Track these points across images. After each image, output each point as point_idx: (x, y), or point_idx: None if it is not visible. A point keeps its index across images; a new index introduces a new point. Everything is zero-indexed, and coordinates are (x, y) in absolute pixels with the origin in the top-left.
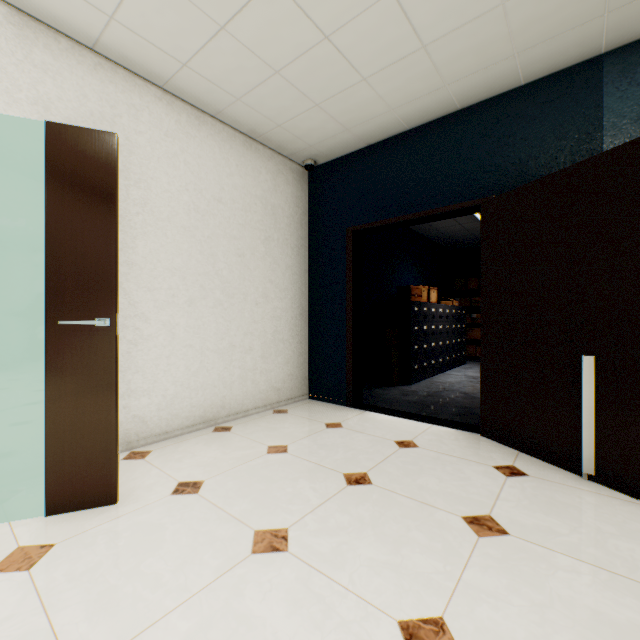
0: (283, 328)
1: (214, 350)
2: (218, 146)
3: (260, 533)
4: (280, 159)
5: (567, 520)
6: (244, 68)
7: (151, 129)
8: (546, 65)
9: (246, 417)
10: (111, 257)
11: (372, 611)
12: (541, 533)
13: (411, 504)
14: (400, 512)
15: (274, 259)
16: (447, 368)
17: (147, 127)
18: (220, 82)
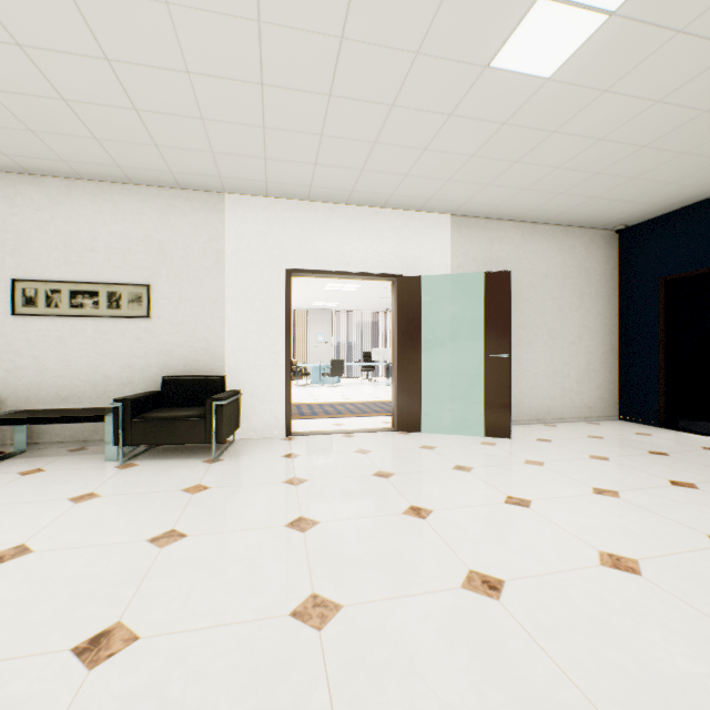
0: (594, 361)
1: (542, 374)
2: (545, 241)
3: (592, 455)
4: (591, 232)
5: None
6: (570, 202)
7: (508, 246)
8: None
9: (564, 423)
10: (509, 326)
11: (654, 476)
12: None
13: (696, 465)
14: (686, 465)
15: (586, 309)
16: None
17: (506, 246)
18: (552, 210)
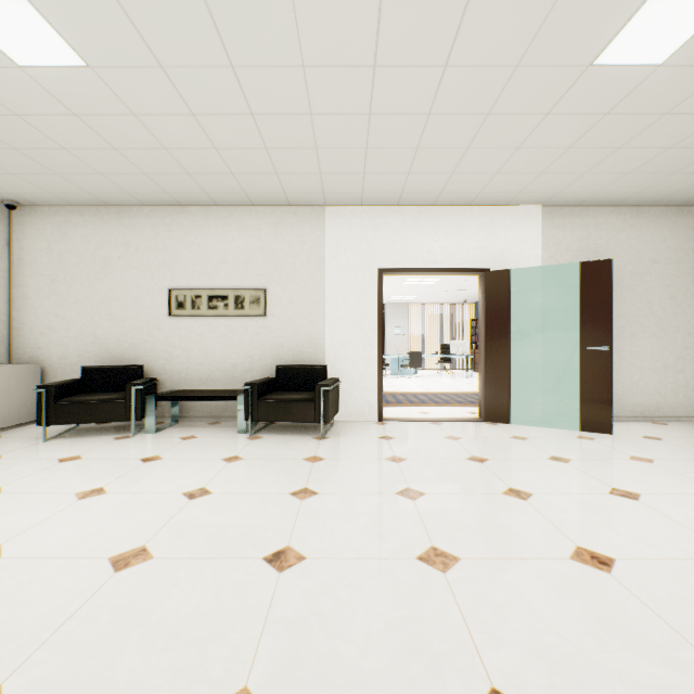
0: None
1: (649, 368)
2: (652, 224)
3: None
4: None
5: None
6: (685, 180)
7: (606, 233)
8: None
9: (677, 421)
10: (609, 317)
11: None
12: None
13: None
14: None
15: None
16: None
17: (604, 233)
18: (662, 191)
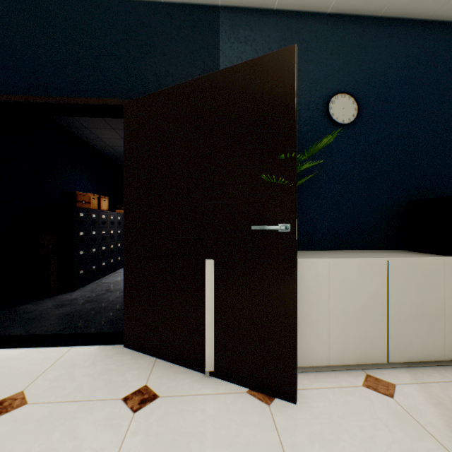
0: None
1: None
2: None
3: None
4: None
5: None
6: None
7: None
8: None
9: None
10: None
11: None
12: None
13: None
14: None
15: None
16: (120, 267)
17: None
18: None
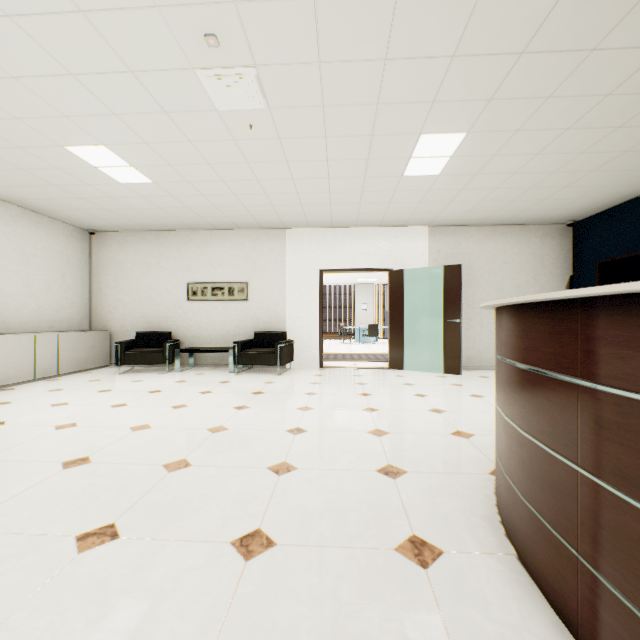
0: None
1: None
2: (504, 237)
3: None
4: (546, 227)
5: None
6: (510, 213)
7: (472, 244)
8: None
9: None
10: (459, 301)
11: None
12: None
13: None
14: None
15: (541, 285)
16: None
17: (471, 244)
18: (501, 218)
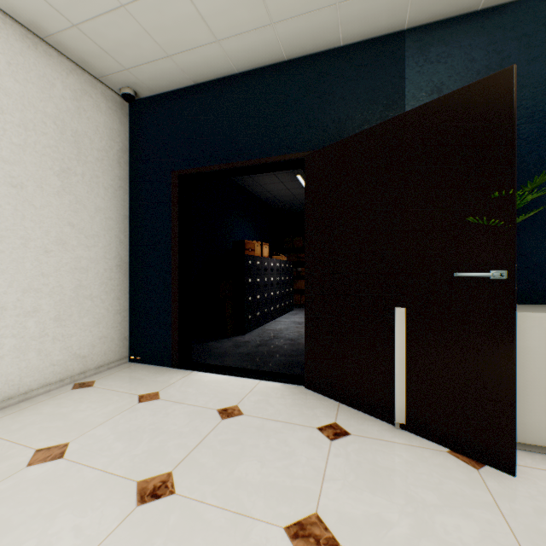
0: (92, 282)
1: None
2: None
3: None
4: (87, 78)
5: (394, 496)
6: None
7: None
8: (362, 28)
9: (26, 401)
10: None
11: None
12: (373, 530)
13: (222, 521)
14: (204, 545)
15: (77, 198)
16: (278, 315)
17: None
18: None
